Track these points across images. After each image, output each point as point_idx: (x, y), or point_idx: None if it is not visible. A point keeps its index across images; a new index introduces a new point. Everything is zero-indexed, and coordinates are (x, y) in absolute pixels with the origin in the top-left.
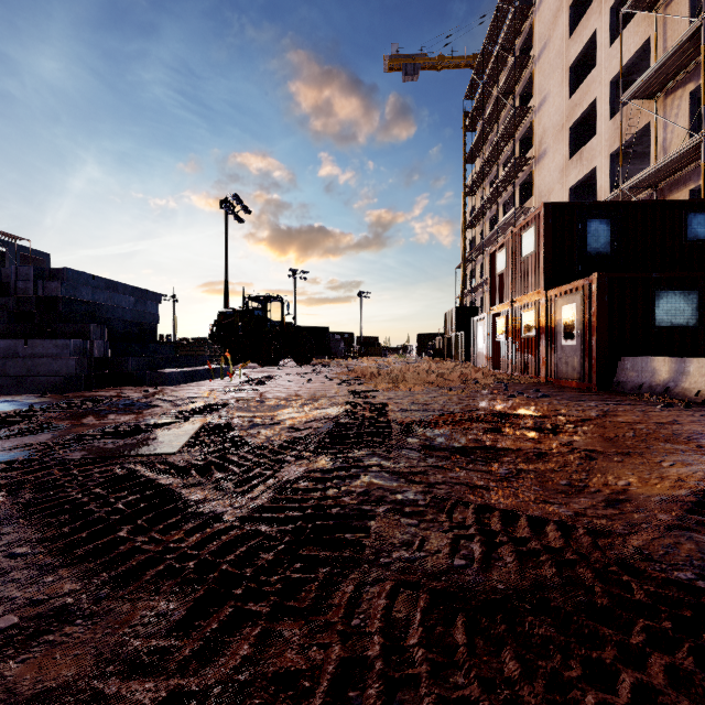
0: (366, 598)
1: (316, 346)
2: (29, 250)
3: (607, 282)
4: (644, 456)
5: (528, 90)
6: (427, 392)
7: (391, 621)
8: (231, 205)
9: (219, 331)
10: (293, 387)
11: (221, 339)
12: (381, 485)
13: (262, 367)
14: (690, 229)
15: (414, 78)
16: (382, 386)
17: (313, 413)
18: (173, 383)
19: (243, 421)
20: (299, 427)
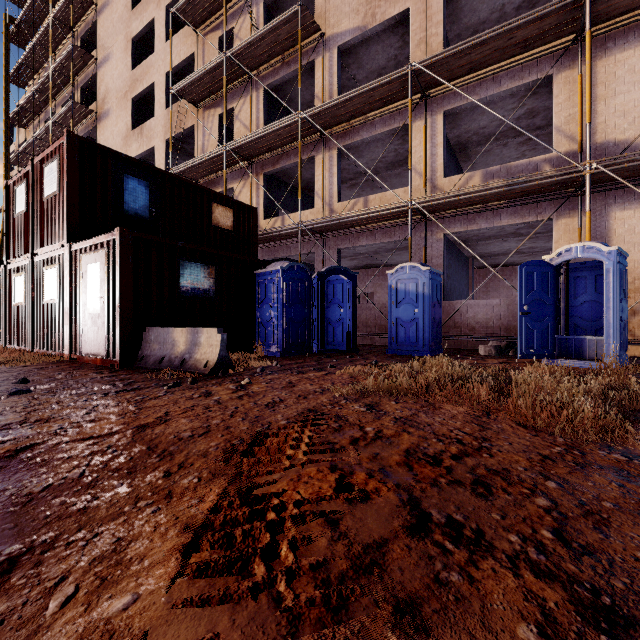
0: None
1: None
2: None
3: (133, 241)
4: (44, 563)
5: (92, 40)
6: None
7: None
8: None
9: None
10: None
11: None
12: None
13: None
14: (214, 216)
15: None
16: None
17: None
18: None
19: None
20: None
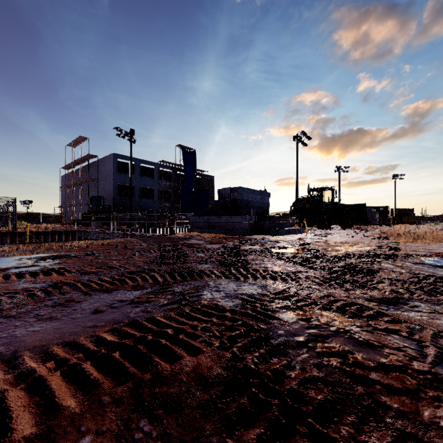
0: (375, 278)
1: (356, 217)
2: (207, 176)
3: None
4: None
5: None
6: (439, 245)
7: (381, 280)
8: (300, 137)
9: (295, 209)
10: (343, 238)
11: (296, 214)
12: (387, 267)
13: (319, 229)
14: None
15: None
16: (403, 240)
17: (356, 249)
18: (281, 235)
19: (322, 249)
20: (349, 253)
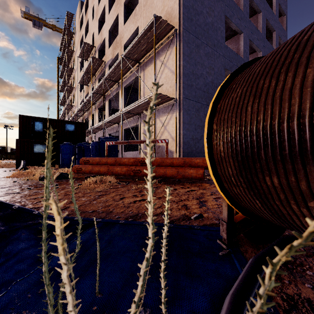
0: None
1: None
2: None
3: (20, 141)
4: None
5: None
6: None
7: None
8: None
9: None
10: None
11: None
12: None
13: None
14: (66, 128)
15: (40, 28)
16: None
17: None
18: None
19: None
20: None
